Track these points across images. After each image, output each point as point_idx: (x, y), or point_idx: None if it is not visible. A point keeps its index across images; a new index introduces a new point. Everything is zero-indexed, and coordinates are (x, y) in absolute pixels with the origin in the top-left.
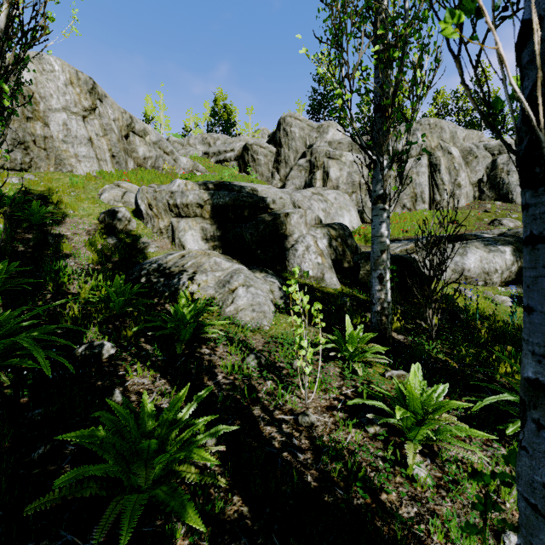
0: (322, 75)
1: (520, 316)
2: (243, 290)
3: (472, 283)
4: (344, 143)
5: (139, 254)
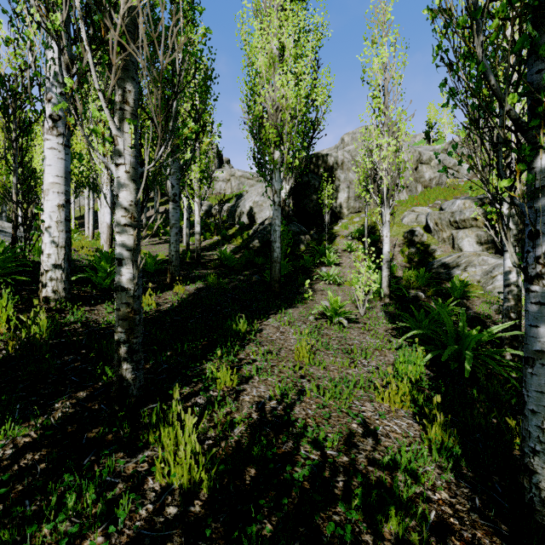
0: None
1: None
2: (500, 277)
3: None
4: None
5: (429, 256)
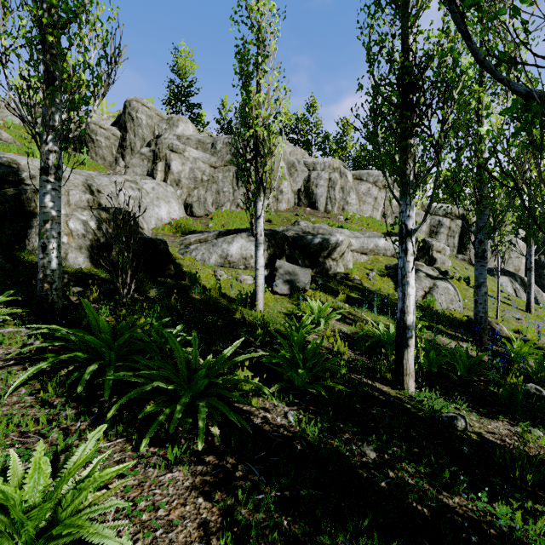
0: (179, 68)
1: (248, 290)
2: None
3: (235, 267)
4: (192, 139)
5: None
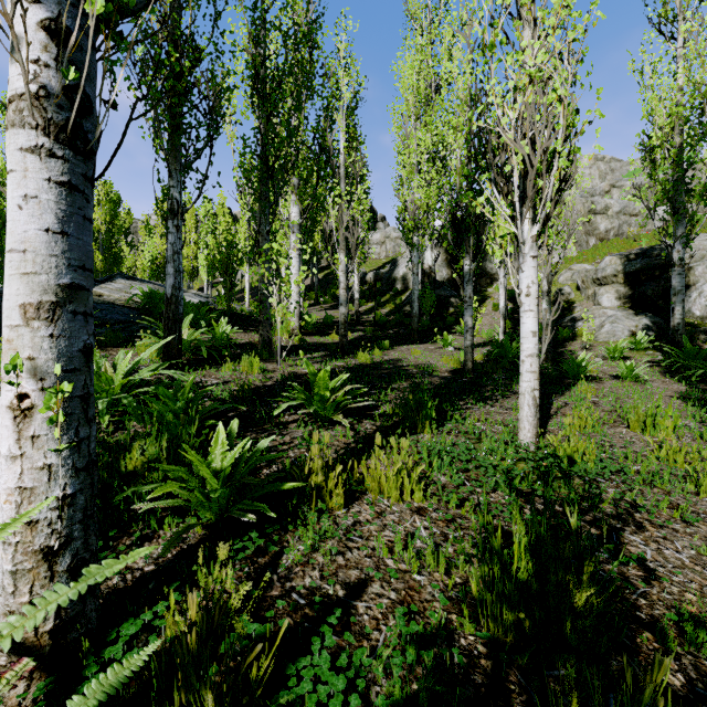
0: None
1: None
2: (607, 325)
3: None
4: None
5: (569, 313)
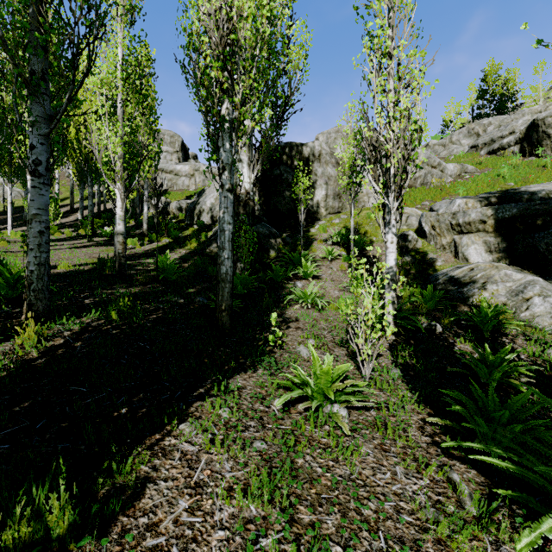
0: None
1: None
2: (538, 300)
3: None
4: None
5: (429, 267)
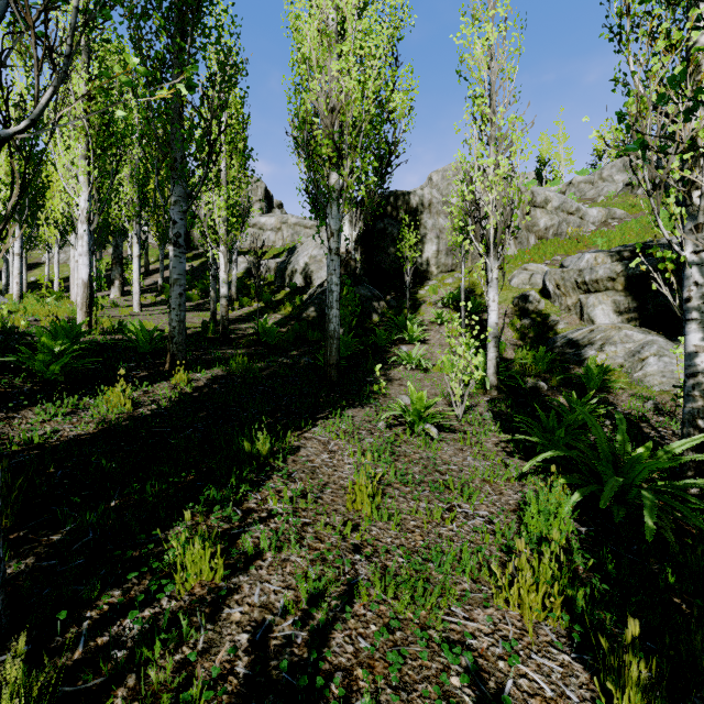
0: None
1: None
2: (653, 359)
3: None
4: None
5: (549, 330)
